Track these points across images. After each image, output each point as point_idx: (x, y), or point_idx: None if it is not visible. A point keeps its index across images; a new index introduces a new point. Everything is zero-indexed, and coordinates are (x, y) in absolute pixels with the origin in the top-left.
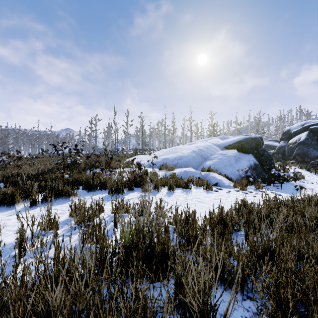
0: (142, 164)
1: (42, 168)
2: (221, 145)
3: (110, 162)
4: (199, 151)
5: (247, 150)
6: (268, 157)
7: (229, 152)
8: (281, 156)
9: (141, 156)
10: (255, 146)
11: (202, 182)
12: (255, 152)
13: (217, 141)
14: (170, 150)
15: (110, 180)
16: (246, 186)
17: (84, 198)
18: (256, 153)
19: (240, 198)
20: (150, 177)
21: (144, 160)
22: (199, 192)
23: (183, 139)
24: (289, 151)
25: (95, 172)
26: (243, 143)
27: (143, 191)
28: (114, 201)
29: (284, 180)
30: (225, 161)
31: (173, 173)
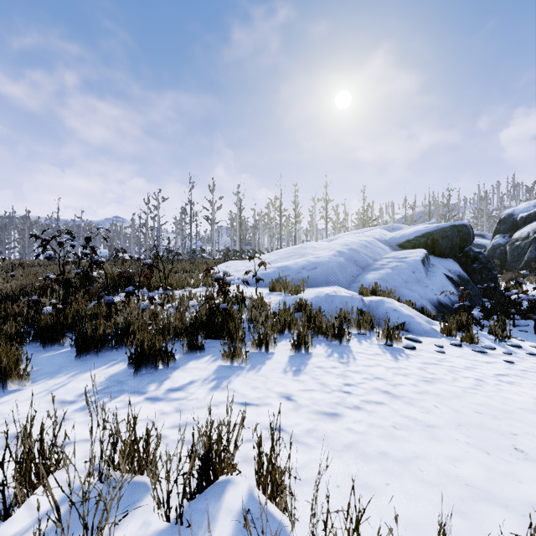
0: (227, 281)
1: (9, 289)
2: (391, 242)
3: (167, 275)
4: (351, 253)
5: (443, 250)
6: (483, 265)
7: (410, 254)
8: (499, 263)
9: (236, 263)
10: (458, 244)
11: (371, 321)
12: (459, 255)
13: (382, 234)
14: (292, 251)
15: (155, 317)
16: (477, 333)
17: (50, 383)
18: (460, 257)
19: (484, 373)
20: (248, 311)
21: (240, 270)
22: (372, 353)
23: (312, 234)
24: (515, 254)
25: (110, 302)
26: (436, 238)
27: (226, 356)
28: (134, 396)
29: (529, 312)
30: (405, 272)
31: (301, 299)
